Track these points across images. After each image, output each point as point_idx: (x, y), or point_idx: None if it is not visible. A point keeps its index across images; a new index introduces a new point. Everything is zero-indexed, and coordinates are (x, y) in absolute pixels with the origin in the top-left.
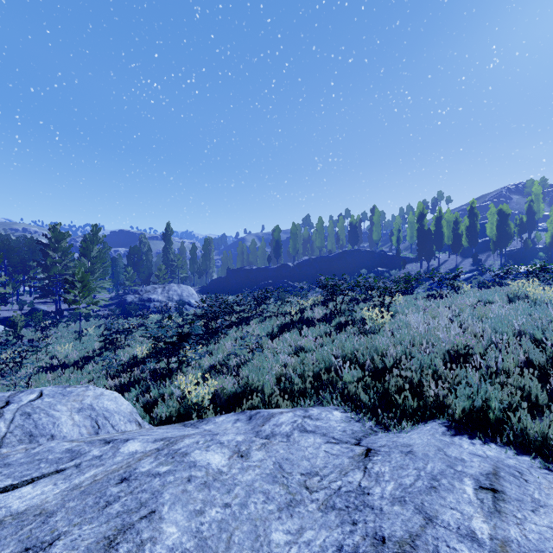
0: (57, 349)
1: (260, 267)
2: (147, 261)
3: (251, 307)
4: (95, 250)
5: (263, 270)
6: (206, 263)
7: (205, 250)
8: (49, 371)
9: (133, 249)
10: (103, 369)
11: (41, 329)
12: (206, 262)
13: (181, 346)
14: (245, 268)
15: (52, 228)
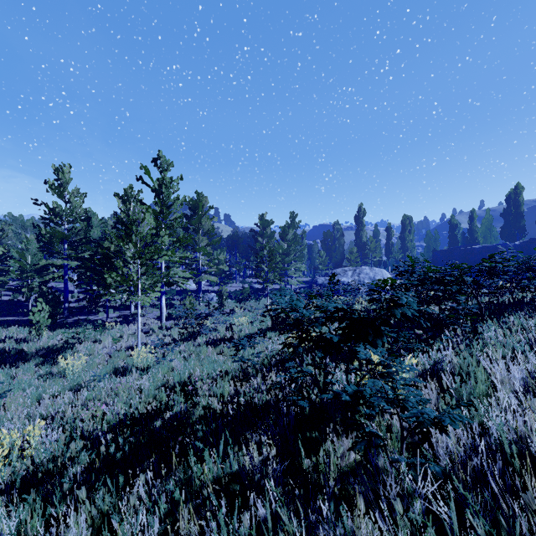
0: (240, 321)
1: (487, 245)
2: (339, 246)
3: (532, 280)
4: (290, 233)
5: (492, 248)
6: (403, 245)
7: (402, 230)
8: (215, 344)
9: (326, 234)
10: (233, 360)
11: (238, 301)
12: (404, 244)
13: (356, 352)
14: (461, 247)
15: (260, 217)
